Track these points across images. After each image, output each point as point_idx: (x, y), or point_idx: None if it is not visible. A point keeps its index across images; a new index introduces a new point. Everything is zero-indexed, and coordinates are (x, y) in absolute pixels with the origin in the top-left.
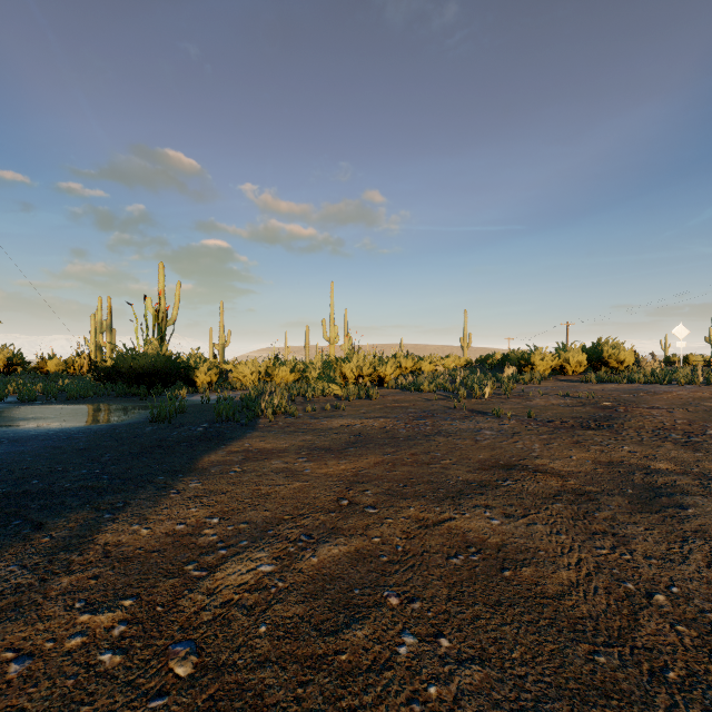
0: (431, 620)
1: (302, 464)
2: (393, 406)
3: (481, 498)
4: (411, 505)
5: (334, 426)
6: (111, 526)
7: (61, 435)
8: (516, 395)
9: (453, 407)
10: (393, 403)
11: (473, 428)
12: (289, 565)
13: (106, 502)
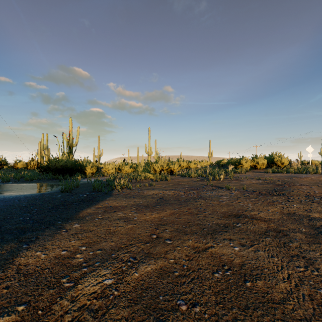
0: (207, 321)
1: (133, 214)
2: (178, 184)
3: (226, 234)
4: (189, 238)
5: (149, 194)
6: (25, 253)
7: (15, 199)
8: (235, 179)
9: (206, 184)
10: (177, 182)
11: (217, 195)
12: (122, 279)
13: (26, 237)
